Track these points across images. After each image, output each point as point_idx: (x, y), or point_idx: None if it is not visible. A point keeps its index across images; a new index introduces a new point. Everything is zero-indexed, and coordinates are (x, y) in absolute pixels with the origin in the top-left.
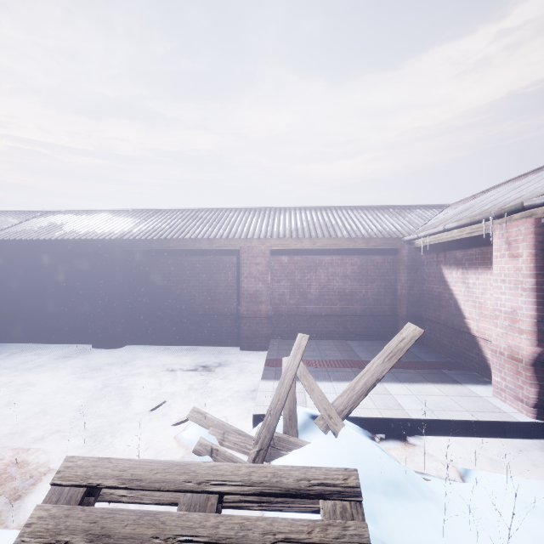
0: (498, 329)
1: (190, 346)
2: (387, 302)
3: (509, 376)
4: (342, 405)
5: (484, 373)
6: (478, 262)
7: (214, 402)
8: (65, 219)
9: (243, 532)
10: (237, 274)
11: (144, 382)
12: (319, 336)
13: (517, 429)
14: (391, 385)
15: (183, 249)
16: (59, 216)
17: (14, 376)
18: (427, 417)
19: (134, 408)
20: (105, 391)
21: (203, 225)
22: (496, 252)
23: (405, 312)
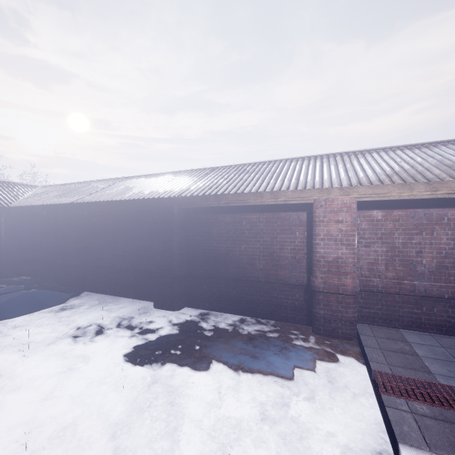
0: None
1: (249, 317)
2: None
3: None
4: None
5: None
6: None
7: (303, 453)
8: (136, 182)
9: None
10: (307, 235)
11: (199, 379)
12: (437, 328)
13: None
14: None
15: (241, 205)
16: (133, 180)
17: (78, 340)
18: None
19: (186, 422)
20: (155, 384)
21: (263, 177)
22: None
23: None
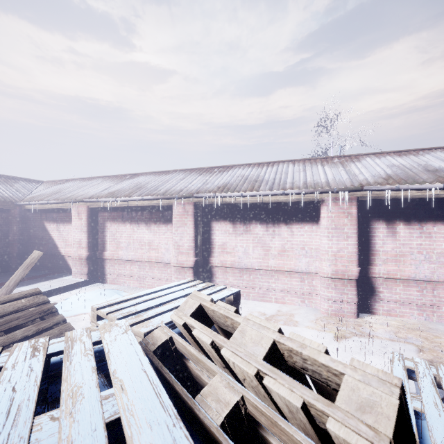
0: (75, 249)
1: None
2: (1, 246)
3: (79, 266)
4: (3, 294)
5: (68, 272)
6: (66, 220)
7: None
8: None
9: (6, 310)
10: None
11: None
12: None
13: (82, 284)
14: (21, 288)
15: None
16: None
17: None
18: (47, 290)
19: None
20: None
21: None
22: (74, 217)
23: (17, 251)
